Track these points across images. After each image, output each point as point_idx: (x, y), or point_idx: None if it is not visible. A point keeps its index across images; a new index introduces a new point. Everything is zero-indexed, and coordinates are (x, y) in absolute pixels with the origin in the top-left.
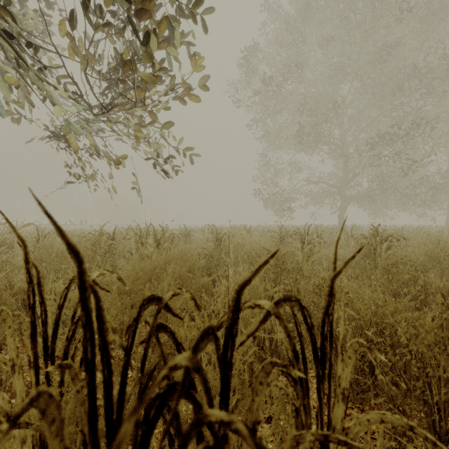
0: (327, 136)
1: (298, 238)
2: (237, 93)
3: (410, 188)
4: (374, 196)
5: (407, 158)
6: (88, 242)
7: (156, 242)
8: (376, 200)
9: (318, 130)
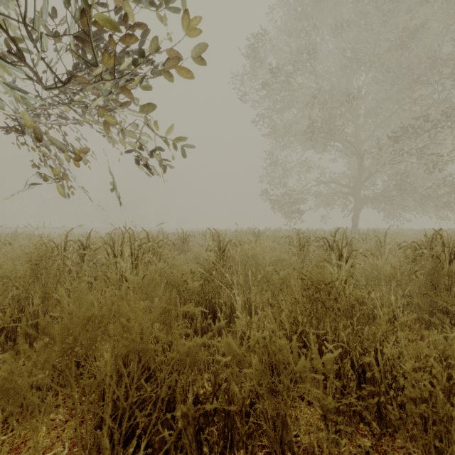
0: (339, 132)
1: (322, 245)
2: (243, 85)
3: (432, 188)
4: (391, 197)
5: (433, 153)
6: (32, 255)
7: (134, 254)
8: (392, 201)
9: (332, 125)
